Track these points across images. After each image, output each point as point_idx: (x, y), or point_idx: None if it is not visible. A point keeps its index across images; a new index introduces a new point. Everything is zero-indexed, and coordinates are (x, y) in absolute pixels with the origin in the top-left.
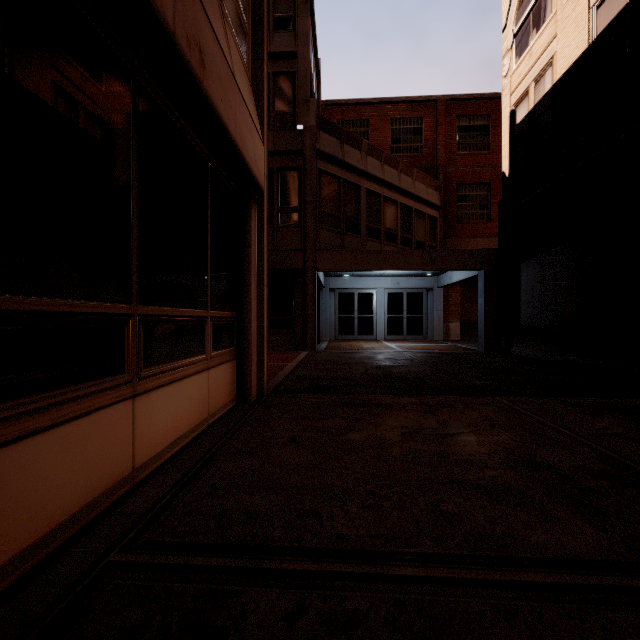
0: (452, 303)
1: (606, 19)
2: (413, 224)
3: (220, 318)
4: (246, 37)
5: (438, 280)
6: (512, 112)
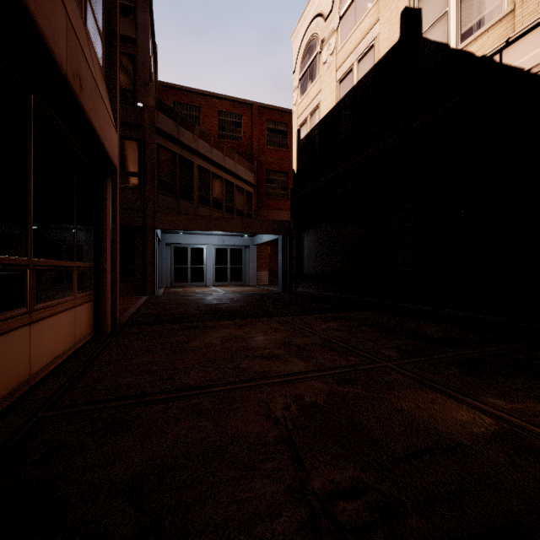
0: (263, 257)
1: (343, 92)
2: (235, 196)
3: (82, 268)
4: (102, 46)
5: (253, 240)
6: (298, 130)
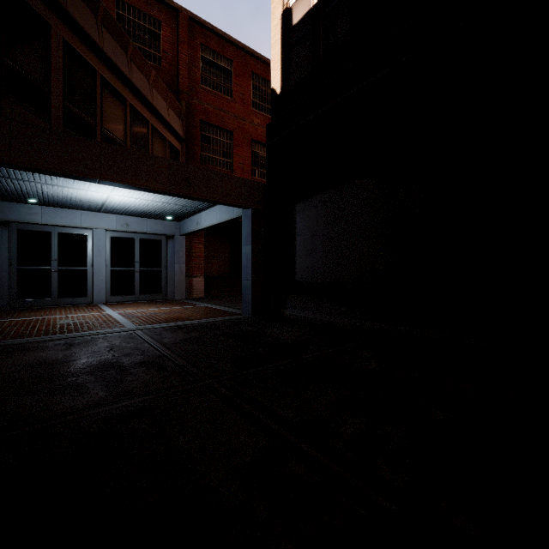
0: (196, 255)
1: None
2: (150, 144)
3: None
4: None
5: (181, 226)
6: (286, 11)
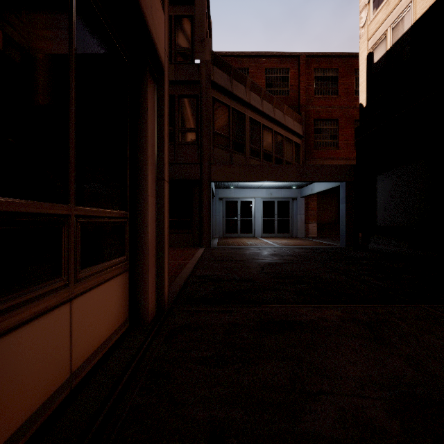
0: (311, 209)
1: None
2: (283, 148)
3: (99, 218)
4: None
5: (301, 191)
6: (369, 54)
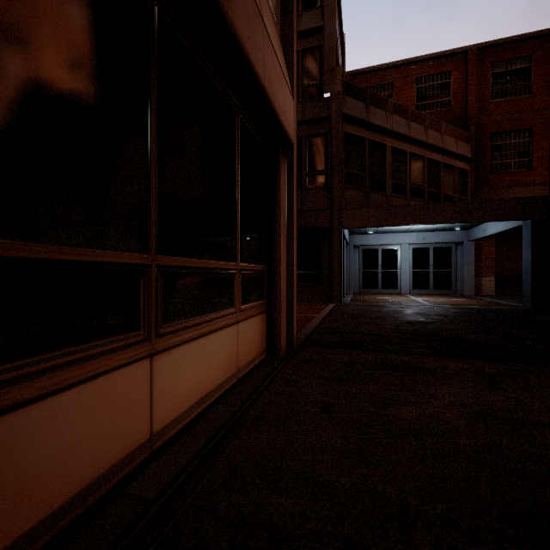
0: (485, 257)
1: None
2: (441, 178)
3: (250, 271)
4: None
5: (469, 234)
6: None
